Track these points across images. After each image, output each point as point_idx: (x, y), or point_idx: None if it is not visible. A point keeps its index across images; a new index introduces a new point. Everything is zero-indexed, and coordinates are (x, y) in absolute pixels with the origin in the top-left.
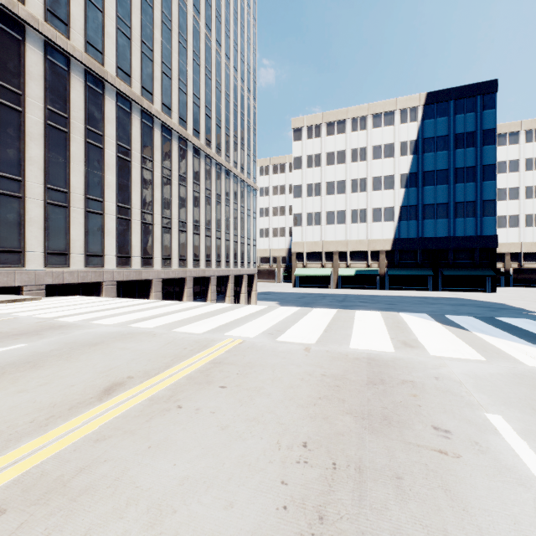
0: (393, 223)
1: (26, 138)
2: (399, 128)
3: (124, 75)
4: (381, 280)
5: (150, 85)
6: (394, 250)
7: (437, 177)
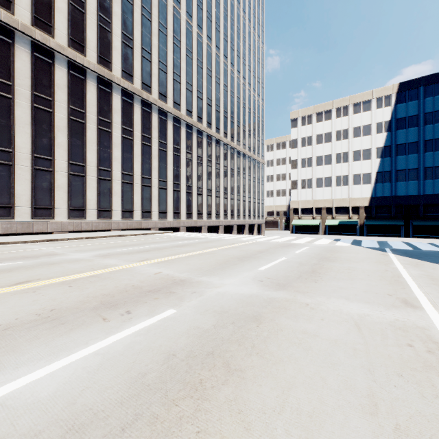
0: (370, 185)
1: (152, 158)
2: (375, 112)
3: (189, 113)
4: (360, 229)
5: (201, 113)
6: (371, 206)
7: (408, 148)
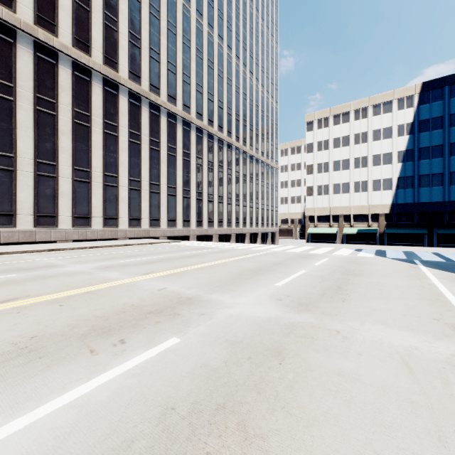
0: (391, 191)
1: (160, 163)
2: (396, 114)
3: (199, 116)
4: (380, 238)
5: (212, 116)
6: (392, 213)
7: (432, 151)
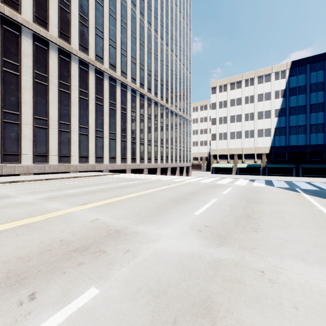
0: (270, 137)
1: (104, 115)
2: (274, 83)
3: (133, 80)
4: (263, 170)
5: (143, 81)
6: (271, 153)
7: (298, 110)
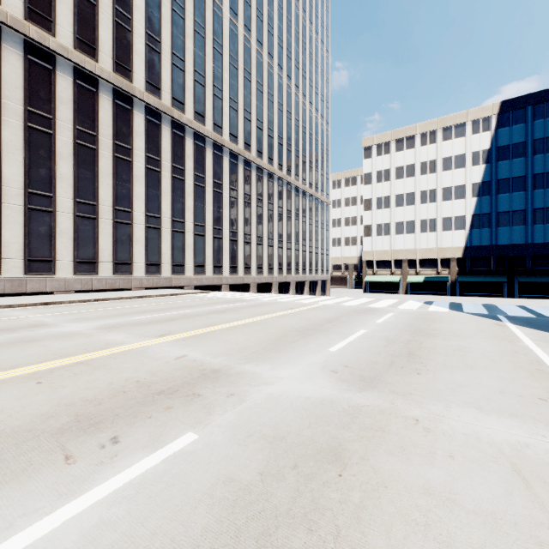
0: (464, 231)
1: (185, 195)
2: (470, 139)
3: (234, 138)
4: (451, 287)
5: (249, 139)
6: (466, 258)
7: (513, 184)
